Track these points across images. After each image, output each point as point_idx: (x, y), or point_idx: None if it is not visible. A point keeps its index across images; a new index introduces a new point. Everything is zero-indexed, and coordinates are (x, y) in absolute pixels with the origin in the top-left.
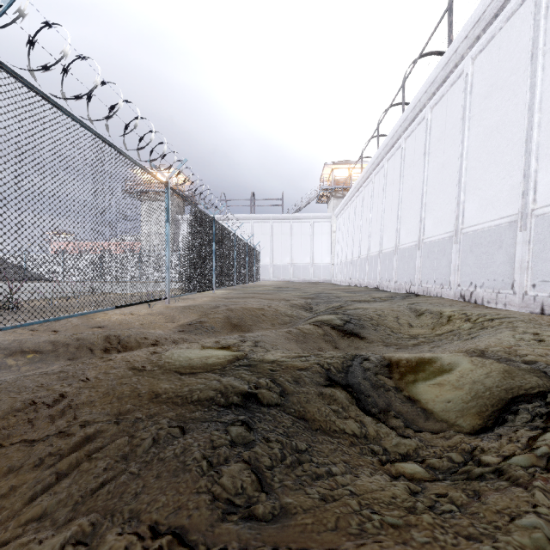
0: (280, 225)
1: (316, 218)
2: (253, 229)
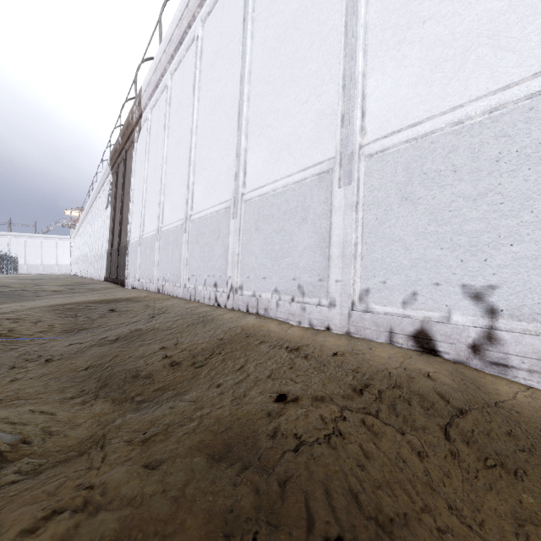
0: (33, 240)
1: (60, 238)
2: (11, 241)
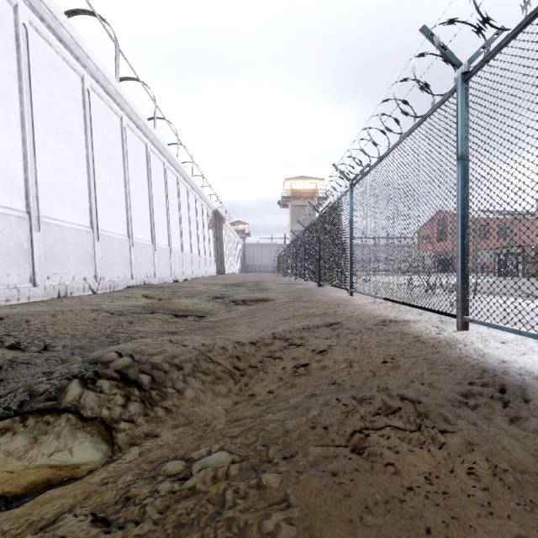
0: None
1: None
2: None
